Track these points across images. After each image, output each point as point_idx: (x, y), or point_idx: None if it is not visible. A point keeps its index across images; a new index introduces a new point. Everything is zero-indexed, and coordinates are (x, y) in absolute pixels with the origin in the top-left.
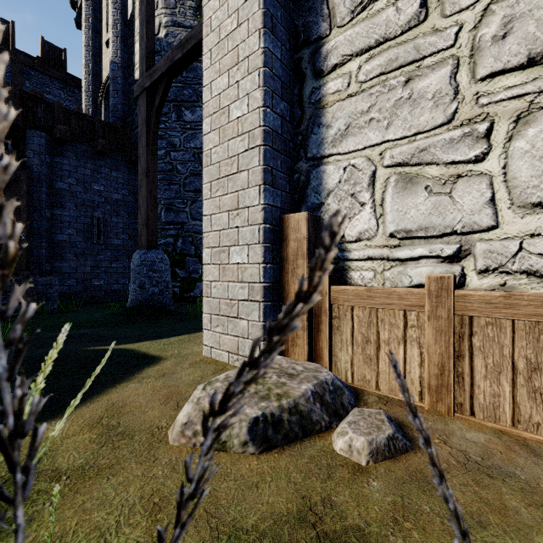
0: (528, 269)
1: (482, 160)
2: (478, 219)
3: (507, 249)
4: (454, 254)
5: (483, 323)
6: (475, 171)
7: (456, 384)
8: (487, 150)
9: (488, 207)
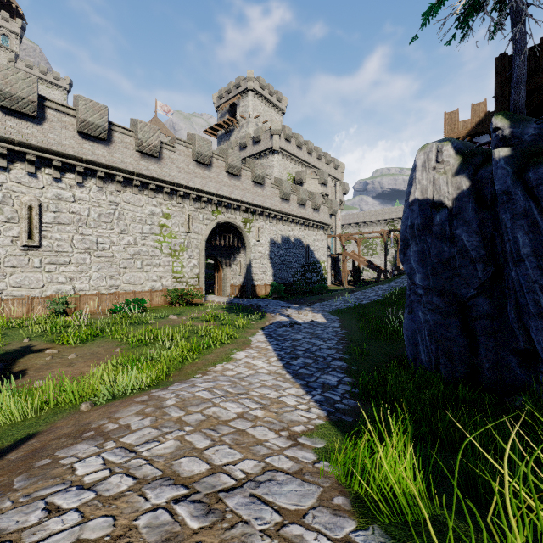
0: (12, 295)
1: (5, 279)
2: (5, 288)
3: (9, 293)
4: (0, 293)
5: (6, 303)
6: (4, 281)
7: (1, 313)
8: (6, 278)
9: (6, 286)
